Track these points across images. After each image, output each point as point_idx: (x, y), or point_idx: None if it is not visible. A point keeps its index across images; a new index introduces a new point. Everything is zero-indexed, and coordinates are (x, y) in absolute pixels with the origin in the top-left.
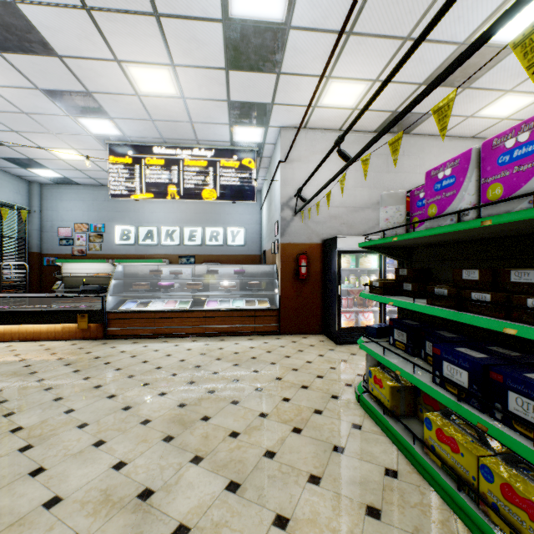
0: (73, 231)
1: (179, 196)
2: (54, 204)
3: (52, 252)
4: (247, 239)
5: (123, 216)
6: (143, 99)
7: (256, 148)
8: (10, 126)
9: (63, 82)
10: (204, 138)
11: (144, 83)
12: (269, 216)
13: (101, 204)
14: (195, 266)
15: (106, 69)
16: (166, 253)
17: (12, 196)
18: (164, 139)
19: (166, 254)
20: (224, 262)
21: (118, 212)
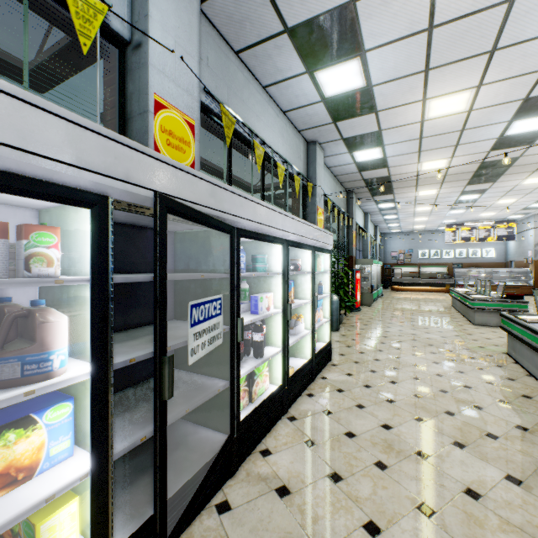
0: (397, 253)
1: (475, 241)
2: (389, 241)
3: (388, 263)
4: (495, 254)
5: (421, 245)
6: (477, 216)
7: (516, 218)
8: (414, 224)
9: (454, 217)
10: (491, 219)
11: (483, 215)
12: (519, 245)
13: (410, 240)
14: (485, 269)
15: (473, 215)
16: (444, 262)
17: (379, 241)
18: (471, 221)
19: (444, 263)
20: (480, 266)
21: (419, 243)
